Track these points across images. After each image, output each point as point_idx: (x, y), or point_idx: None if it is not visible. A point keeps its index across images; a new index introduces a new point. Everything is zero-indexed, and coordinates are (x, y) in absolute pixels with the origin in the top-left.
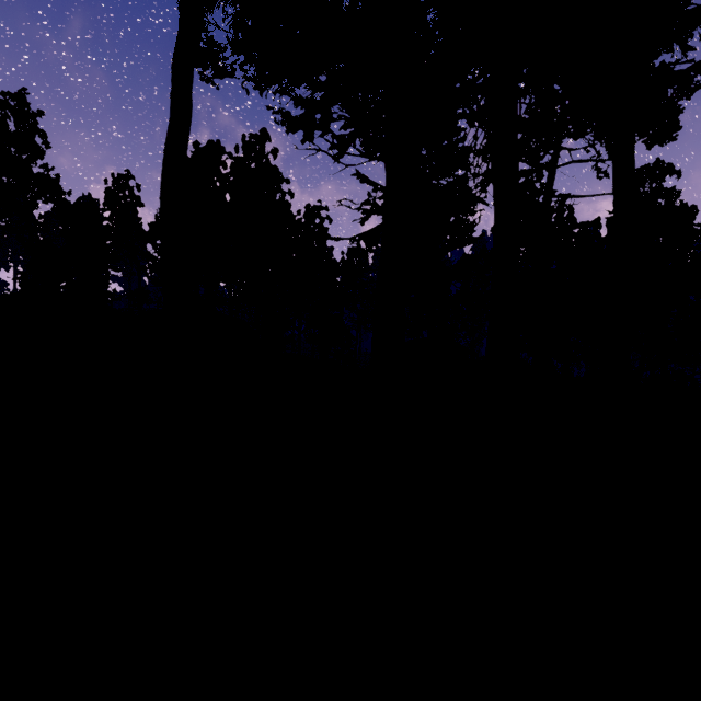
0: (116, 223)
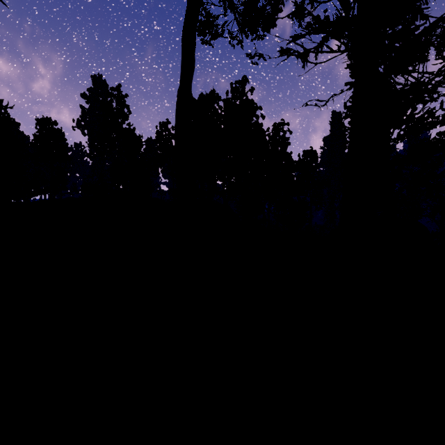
0: (161, 151)
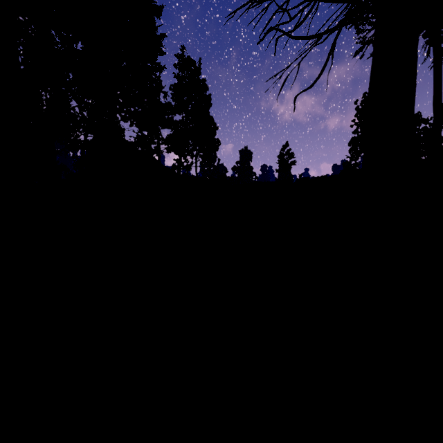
0: None
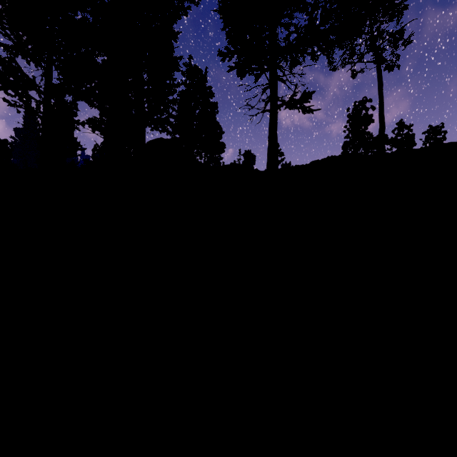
0: None
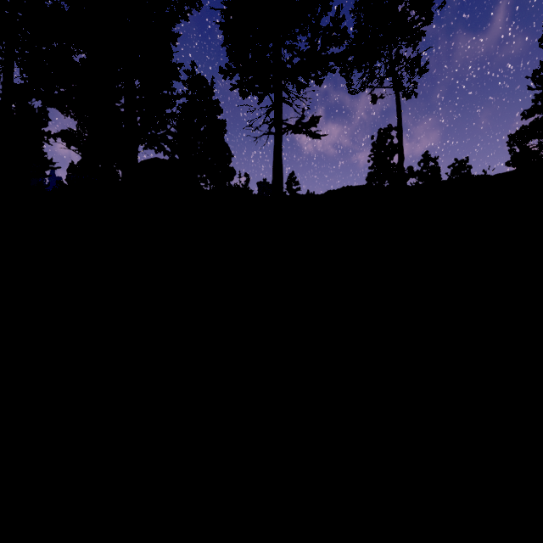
0: None
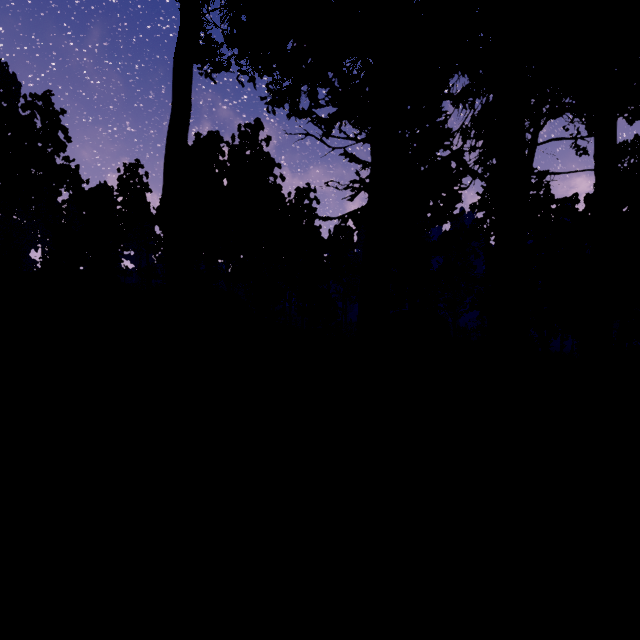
0: (127, 208)
